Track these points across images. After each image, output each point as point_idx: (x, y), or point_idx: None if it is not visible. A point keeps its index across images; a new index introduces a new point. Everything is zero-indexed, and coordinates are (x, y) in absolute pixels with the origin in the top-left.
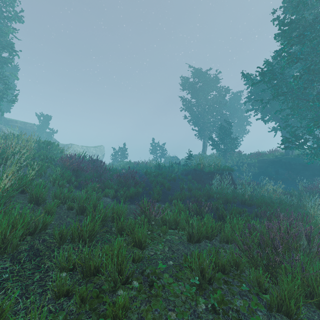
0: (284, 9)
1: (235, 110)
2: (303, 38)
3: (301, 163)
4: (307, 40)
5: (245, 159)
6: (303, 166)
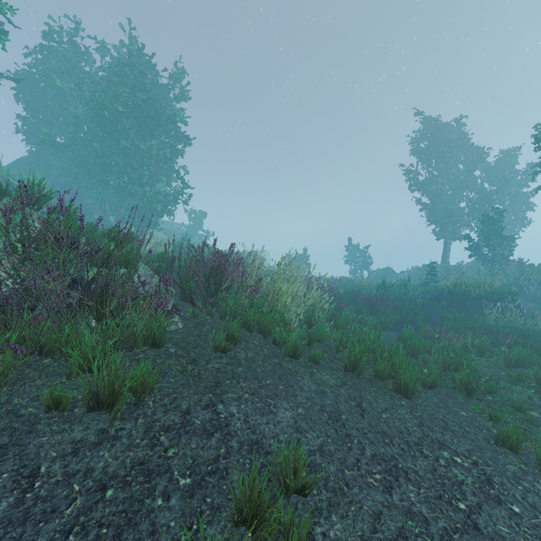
0: None
1: (506, 183)
2: None
3: None
4: None
5: (533, 274)
6: None
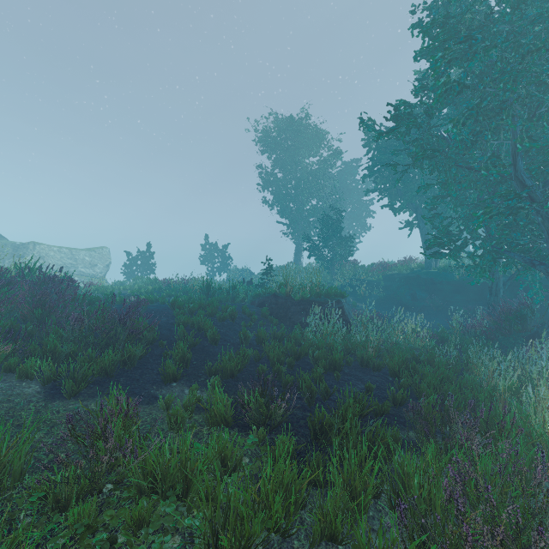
0: (432, 4)
1: (347, 192)
2: (469, 48)
3: (450, 281)
4: (481, 47)
5: (363, 275)
6: (453, 286)
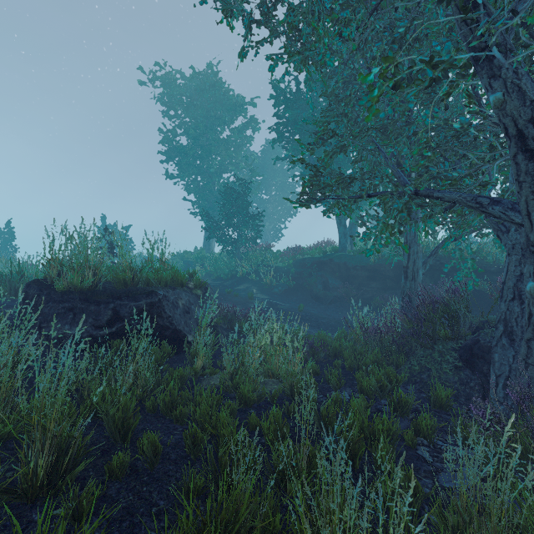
0: None
1: (272, 173)
2: None
3: (364, 265)
4: None
5: (272, 260)
6: (368, 272)
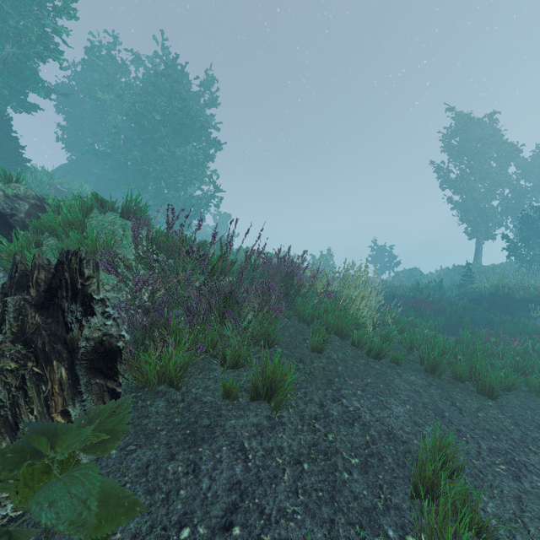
0: None
1: None
2: None
3: None
4: None
5: None
6: None
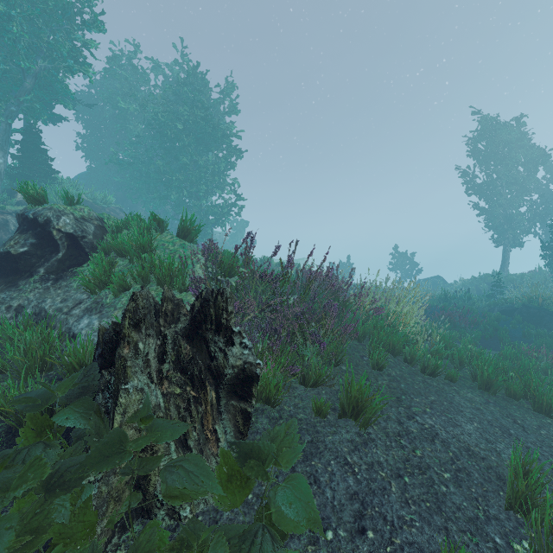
0: None
1: None
2: None
3: None
4: None
5: None
6: None
